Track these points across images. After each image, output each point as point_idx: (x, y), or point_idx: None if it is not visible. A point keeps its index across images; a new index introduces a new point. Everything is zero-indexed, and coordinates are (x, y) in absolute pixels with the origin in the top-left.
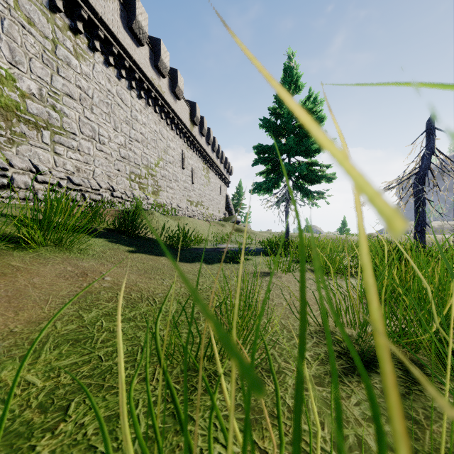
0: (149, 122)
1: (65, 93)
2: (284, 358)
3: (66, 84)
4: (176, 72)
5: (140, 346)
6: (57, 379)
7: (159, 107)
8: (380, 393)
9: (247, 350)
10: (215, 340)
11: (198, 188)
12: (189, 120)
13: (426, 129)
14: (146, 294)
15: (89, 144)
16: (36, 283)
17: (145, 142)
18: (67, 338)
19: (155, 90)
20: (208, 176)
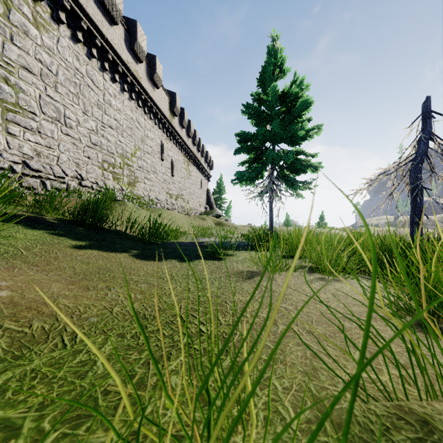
0: (124, 108)
1: (22, 66)
2: None
3: (22, 55)
4: (154, 58)
5: None
6: None
7: (136, 94)
8: None
9: None
10: None
11: (178, 181)
12: (168, 110)
13: (422, 112)
14: (64, 321)
15: (52, 126)
16: None
17: (119, 129)
18: None
19: (131, 75)
20: (188, 170)
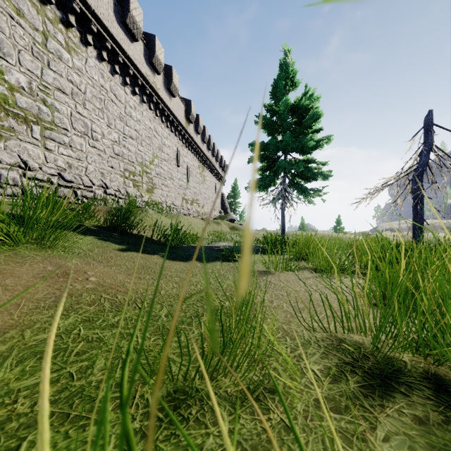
0: (143, 119)
1: (56, 88)
2: (289, 374)
3: (57, 78)
4: (171, 68)
5: (121, 359)
6: (13, 406)
7: (154, 104)
8: (411, 422)
9: (245, 363)
10: (208, 353)
11: (193, 186)
12: (184, 117)
13: (424, 125)
14: (134, 296)
15: (81, 140)
16: (8, 285)
17: (139, 139)
18: (35, 351)
19: (150, 87)
20: (203, 175)
